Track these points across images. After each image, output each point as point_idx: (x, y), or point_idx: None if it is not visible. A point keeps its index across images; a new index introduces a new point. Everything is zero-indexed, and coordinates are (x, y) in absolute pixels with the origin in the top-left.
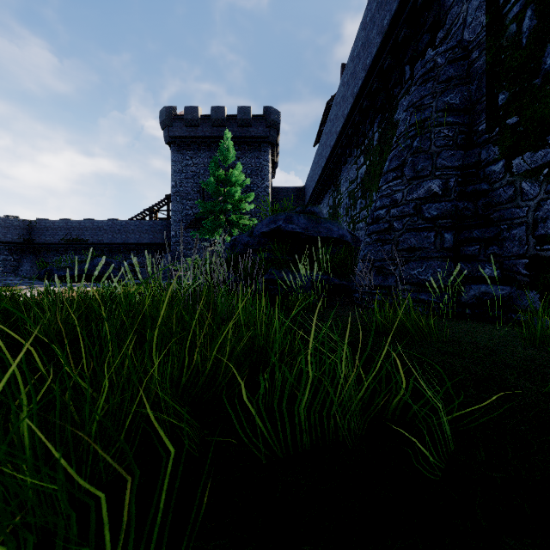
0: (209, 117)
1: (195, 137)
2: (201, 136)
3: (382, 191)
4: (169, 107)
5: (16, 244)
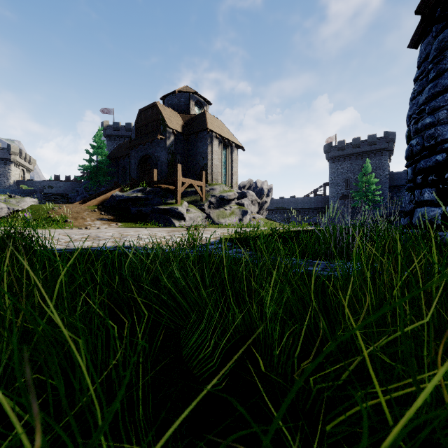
0: (350, 144)
1: (342, 155)
2: (346, 154)
3: None
4: (329, 143)
5: None
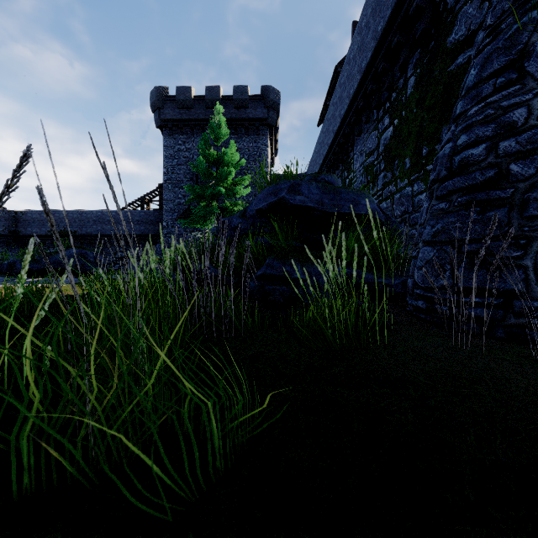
0: (203, 98)
1: (188, 120)
2: (194, 118)
3: (470, 116)
4: (160, 88)
5: (1, 236)
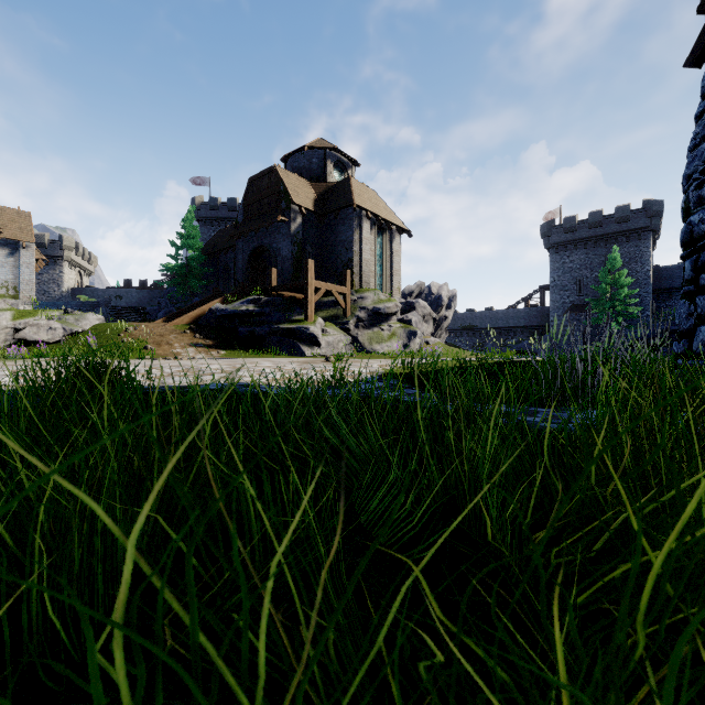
0: (585, 221)
1: (572, 240)
2: (578, 238)
3: None
4: (549, 222)
5: None
